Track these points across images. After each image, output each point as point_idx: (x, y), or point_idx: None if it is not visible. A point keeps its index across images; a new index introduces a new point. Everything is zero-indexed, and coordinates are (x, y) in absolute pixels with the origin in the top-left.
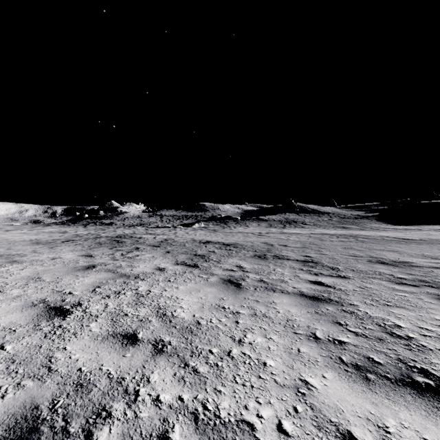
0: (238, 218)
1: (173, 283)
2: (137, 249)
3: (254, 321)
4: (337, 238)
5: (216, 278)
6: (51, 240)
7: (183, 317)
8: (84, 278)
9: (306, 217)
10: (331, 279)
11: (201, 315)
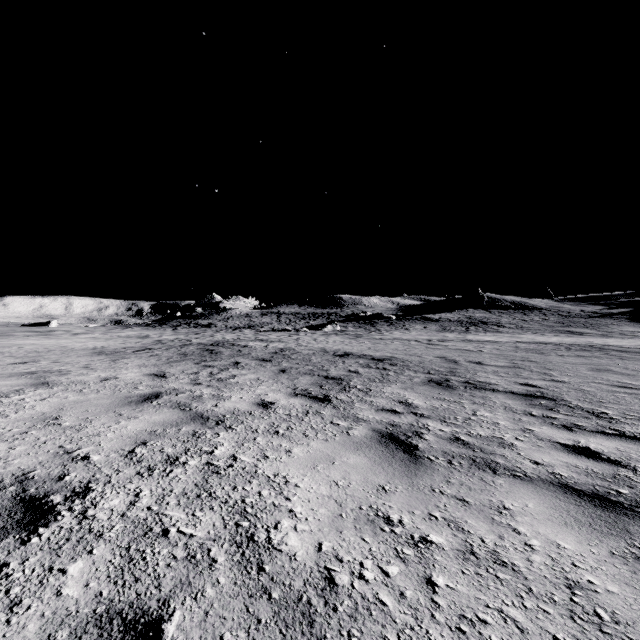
0: (393, 317)
1: (283, 439)
2: (235, 364)
3: (477, 582)
4: (569, 350)
5: (365, 428)
6: (120, 349)
7: (293, 553)
8: (129, 420)
9: (503, 315)
10: (608, 442)
11: (335, 545)
